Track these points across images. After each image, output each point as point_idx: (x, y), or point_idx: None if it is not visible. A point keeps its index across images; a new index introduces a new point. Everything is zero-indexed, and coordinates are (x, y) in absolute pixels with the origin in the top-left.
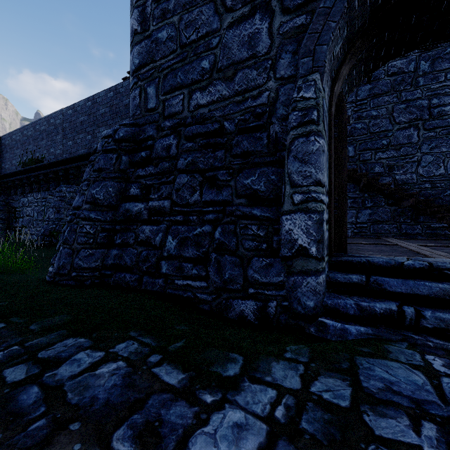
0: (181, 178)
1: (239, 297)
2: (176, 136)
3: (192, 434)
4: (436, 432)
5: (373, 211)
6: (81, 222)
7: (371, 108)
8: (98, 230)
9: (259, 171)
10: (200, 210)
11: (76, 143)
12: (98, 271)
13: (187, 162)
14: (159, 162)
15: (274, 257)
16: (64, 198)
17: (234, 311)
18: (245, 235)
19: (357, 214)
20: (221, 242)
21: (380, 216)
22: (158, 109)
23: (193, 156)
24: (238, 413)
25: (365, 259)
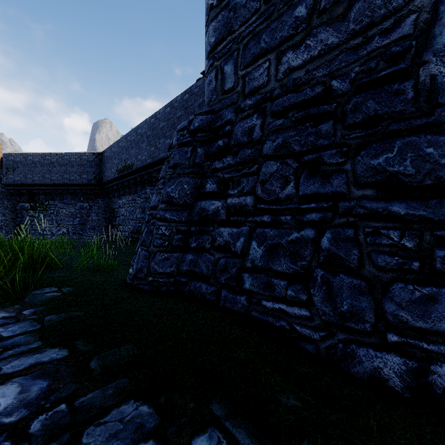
0: (268, 166)
1: (368, 343)
2: (259, 115)
3: None
4: None
5: None
6: (157, 223)
7: None
8: (173, 231)
9: (401, 142)
10: (295, 207)
11: (158, 148)
12: (173, 277)
13: (276, 144)
14: (239, 149)
15: (437, 285)
16: (148, 199)
17: (361, 365)
18: (376, 246)
19: None
20: (331, 253)
21: None
22: (237, 88)
23: (285, 136)
24: None
25: None
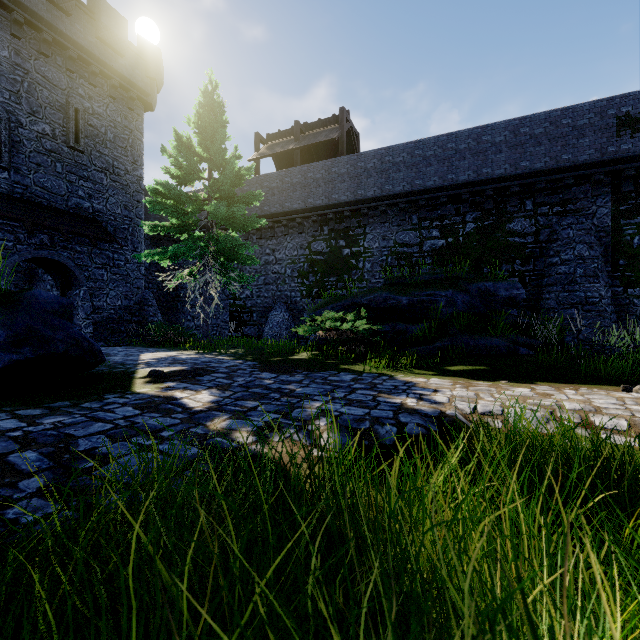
0: None
1: None
2: None
3: None
4: None
5: None
6: None
7: None
8: None
9: None
10: None
11: None
12: None
13: None
14: None
15: None
16: None
17: None
18: None
19: None
20: None
21: None
22: None
23: None
24: None
25: None
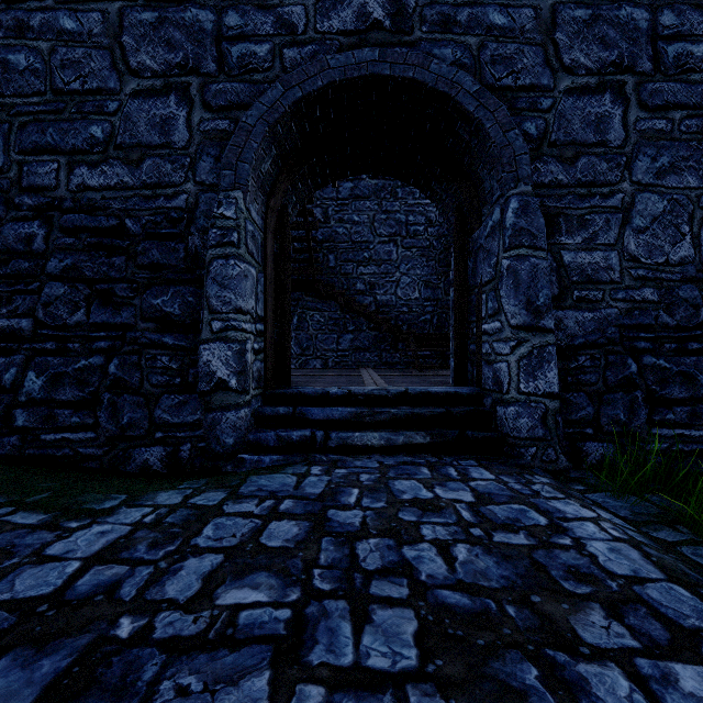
0: (54, 287)
1: (143, 444)
2: (44, 224)
3: (51, 545)
4: (272, 503)
5: (355, 336)
6: None
7: (353, 212)
8: None
9: (174, 290)
10: (85, 335)
11: None
12: None
13: (64, 265)
14: (12, 258)
15: (191, 393)
16: None
17: (135, 462)
18: (153, 369)
19: (338, 339)
20: (118, 378)
21: (362, 343)
22: (9, 173)
23: (75, 258)
24: (106, 526)
25: (297, 390)
